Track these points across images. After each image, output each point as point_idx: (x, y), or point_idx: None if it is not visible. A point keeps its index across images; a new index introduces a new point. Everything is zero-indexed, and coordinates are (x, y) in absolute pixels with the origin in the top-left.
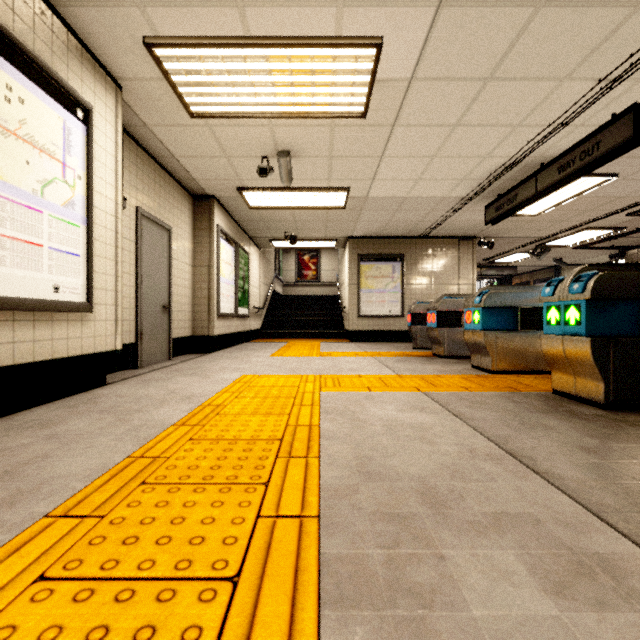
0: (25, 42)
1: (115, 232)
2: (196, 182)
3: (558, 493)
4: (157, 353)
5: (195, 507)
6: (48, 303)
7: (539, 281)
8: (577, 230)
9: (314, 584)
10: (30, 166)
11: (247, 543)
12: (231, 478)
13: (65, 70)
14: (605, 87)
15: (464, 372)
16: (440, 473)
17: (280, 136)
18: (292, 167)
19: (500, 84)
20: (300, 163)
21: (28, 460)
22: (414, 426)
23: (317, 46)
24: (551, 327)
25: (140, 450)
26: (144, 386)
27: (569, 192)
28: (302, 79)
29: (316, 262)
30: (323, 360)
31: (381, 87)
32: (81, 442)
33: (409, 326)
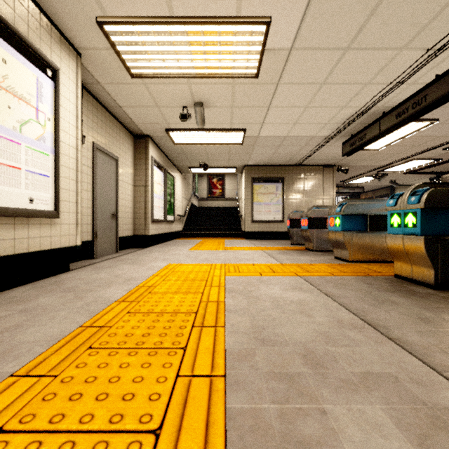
0: (7, 18)
1: (76, 160)
2: (136, 125)
3: (409, 356)
4: (108, 248)
5: (128, 368)
6: (25, 211)
7: (379, 197)
8: (407, 160)
9: (222, 436)
10: (11, 110)
11: (168, 399)
12: (157, 343)
13: (38, 40)
14: (432, 55)
15: (329, 261)
16: (317, 339)
17: (196, 91)
18: (205, 114)
19: (355, 52)
20: (210, 111)
21: (4, 329)
22: (295, 302)
23: (223, 23)
24: (394, 229)
25: (90, 321)
26: (97, 272)
27: (402, 132)
28: (212, 48)
29: (222, 183)
30: (227, 253)
31: (269, 55)
32: (46, 314)
33: (288, 228)
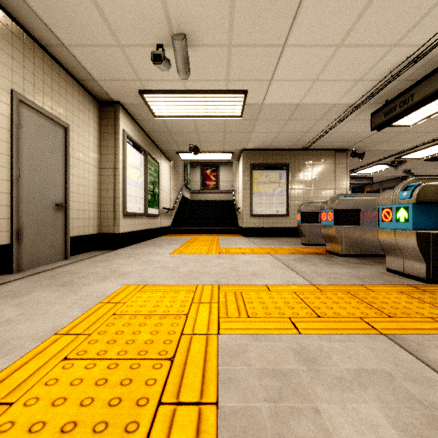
0: None
1: None
2: (98, 84)
3: None
4: (47, 253)
5: None
6: None
7: (387, 189)
8: (437, 142)
9: None
10: None
11: None
12: None
13: None
14: None
15: (388, 279)
16: None
17: (173, 9)
18: (190, 62)
19: None
20: (198, 55)
21: None
22: None
23: None
24: None
25: None
26: None
27: None
28: None
29: (216, 175)
30: (222, 259)
31: None
32: None
33: (299, 224)
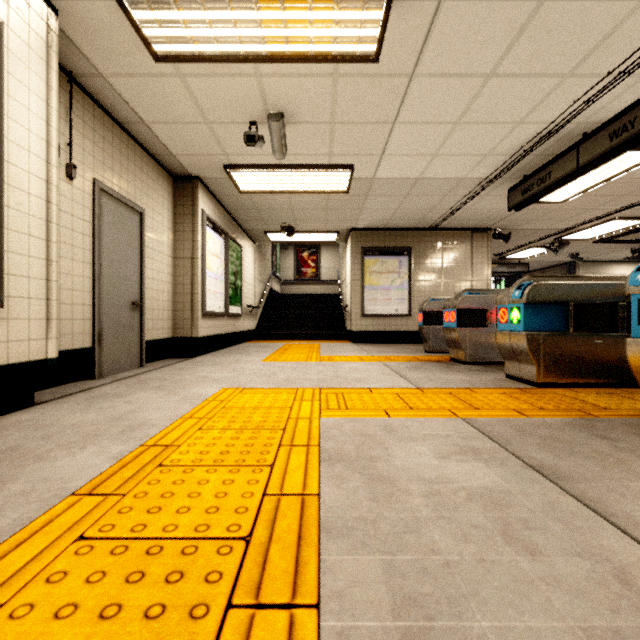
0: None
1: (46, 201)
2: (175, 158)
3: None
4: (124, 359)
5: None
6: None
7: None
8: (603, 220)
9: None
10: None
11: None
12: None
13: None
14: None
15: (500, 384)
16: None
17: (270, 92)
18: (287, 137)
19: (558, 6)
20: (296, 132)
21: None
22: (478, 496)
23: None
24: None
25: None
26: (84, 407)
27: (608, 171)
28: None
29: (316, 259)
30: (323, 367)
31: (400, 11)
32: None
33: (420, 326)
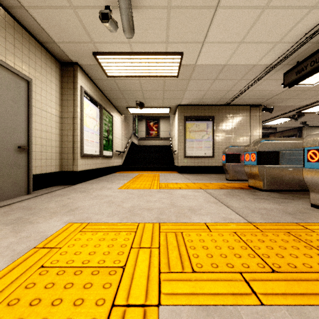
0: None
1: None
2: (58, 46)
3: None
4: (9, 189)
5: None
6: None
7: (287, 136)
8: None
9: None
10: None
11: None
12: None
13: None
14: None
15: (318, 216)
16: None
17: None
18: (135, 24)
19: None
20: (141, 18)
21: None
22: None
23: None
24: None
25: None
26: None
27: None
28: None
29: (157, 126)
30: (162, 193)
31: None
32: None
33: (224, 163)
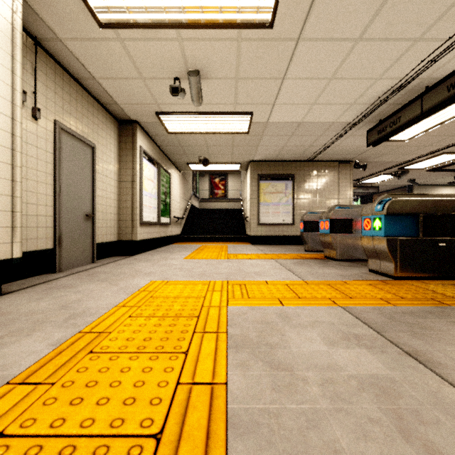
0: None
1: (11, 134)
2: (119, 107)
3: None
4: (79, 257)
5: None
6: None
7: None
8: (435, 154)
9: None
10: None
11: None
12: None
13: None
14: None
15: (365, 277)
16: None
17: (189, 53)
18: (202, 90)
19: None
20: (209, 85)
21: None
22: (368, 385)
23: None
24: None
25: None
26: (41, 297)
27: (442, 117)
28: None
29: (224, 183)
30: (230, 263)
31: None
32: None
33: (302, 232)
